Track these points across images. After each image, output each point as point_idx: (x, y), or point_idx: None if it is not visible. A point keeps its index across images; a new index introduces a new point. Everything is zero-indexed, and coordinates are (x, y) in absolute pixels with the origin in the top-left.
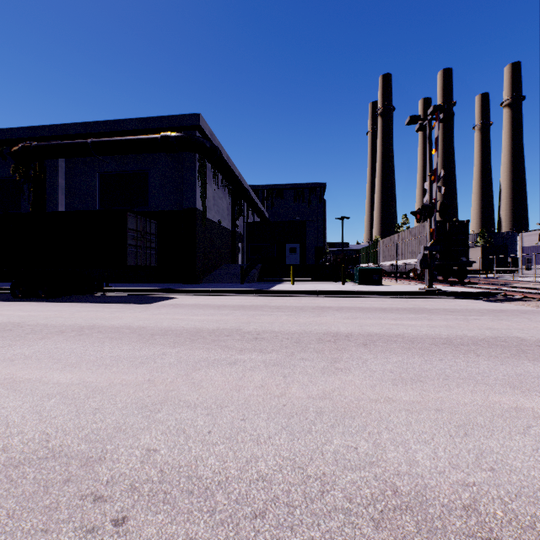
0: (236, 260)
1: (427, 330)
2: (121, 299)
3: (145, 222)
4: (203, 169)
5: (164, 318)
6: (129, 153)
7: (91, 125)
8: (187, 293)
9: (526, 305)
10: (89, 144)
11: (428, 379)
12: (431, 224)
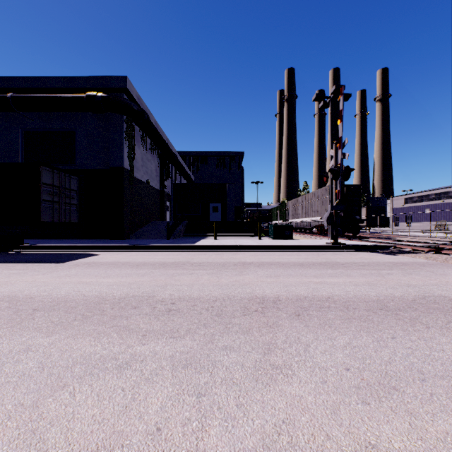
0: (164, 217)
1: (353, 289)
2: (34, 257)
3: (64, 177)
4: (131, 130)
5: (67, 282)
6: (53, 111)
7: (12, 79)
8: (111, 249)
9: (419, 257)
10: (9, 98)
11: (401, 382)
12: (336, 186)
